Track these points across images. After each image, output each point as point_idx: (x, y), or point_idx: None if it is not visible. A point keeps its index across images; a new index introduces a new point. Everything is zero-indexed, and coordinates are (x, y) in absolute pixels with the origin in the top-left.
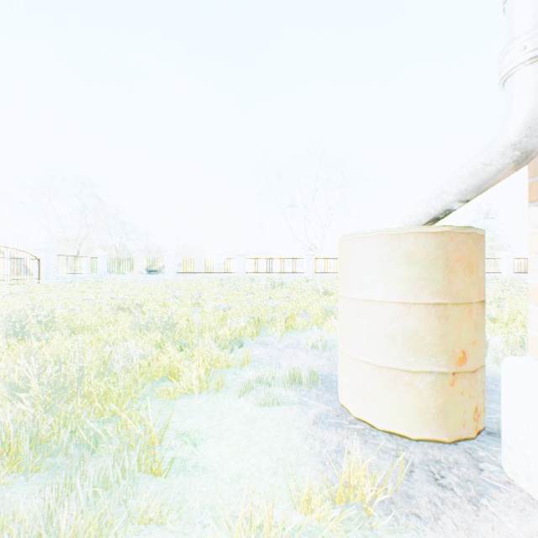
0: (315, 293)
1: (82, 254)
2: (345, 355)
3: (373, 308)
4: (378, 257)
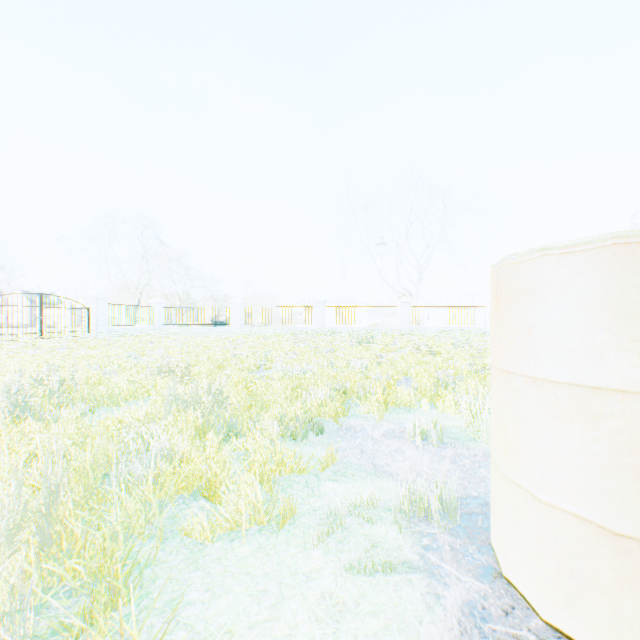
0: (417, 352)
1: (141, 303)
2: (519, 488)
3: (598, 403)
4: (614, 294)
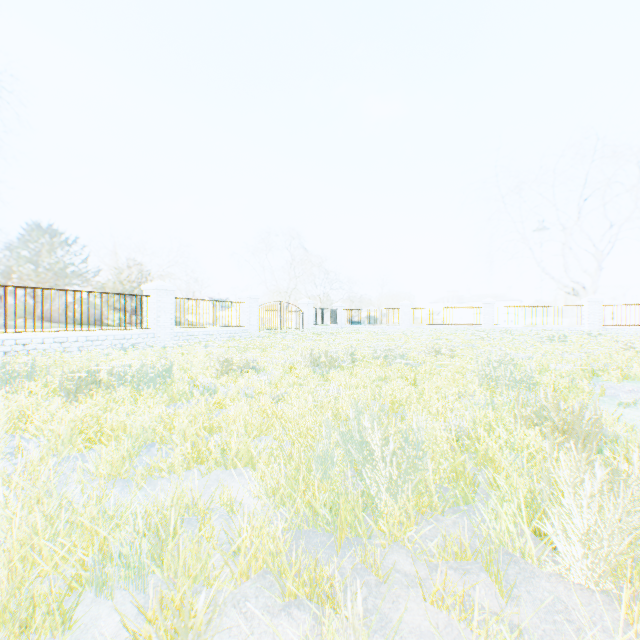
0: (628, 350)
1: None
2: None
3: None
4: None
